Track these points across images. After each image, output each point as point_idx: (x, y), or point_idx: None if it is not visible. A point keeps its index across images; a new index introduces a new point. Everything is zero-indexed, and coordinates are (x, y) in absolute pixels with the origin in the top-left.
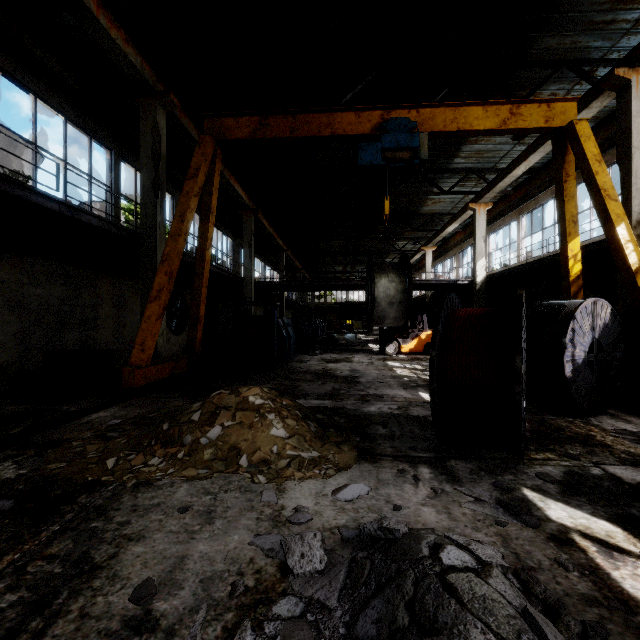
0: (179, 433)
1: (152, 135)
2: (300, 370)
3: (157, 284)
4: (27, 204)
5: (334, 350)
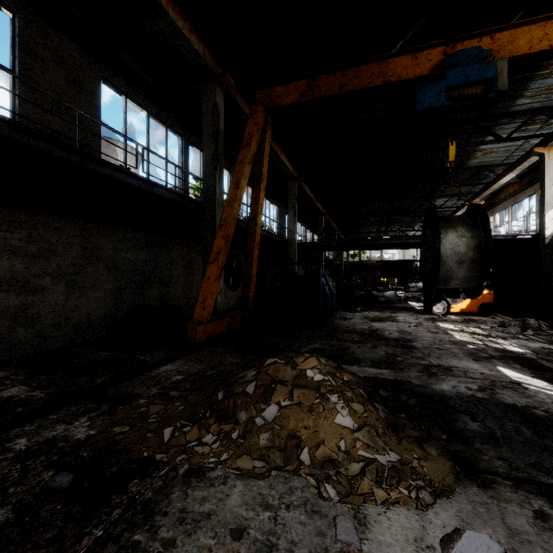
0: (233, 407)
1: (212, 114)
2: (345, 329)
3: (215, 247)
4: (114, 181)
5: (374, 307)
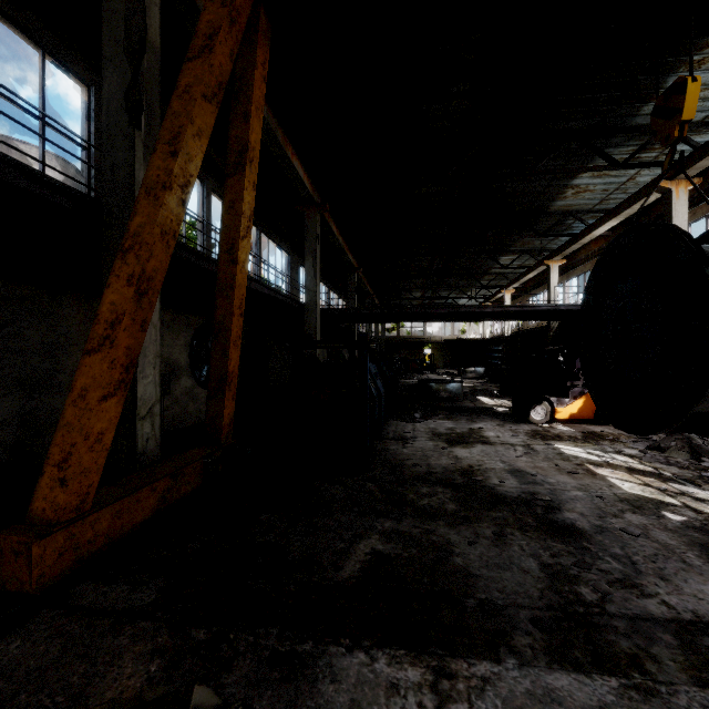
0: None
1: None
2: (415, 470)
3: (107, 307)
4: None
5: (437, 410)
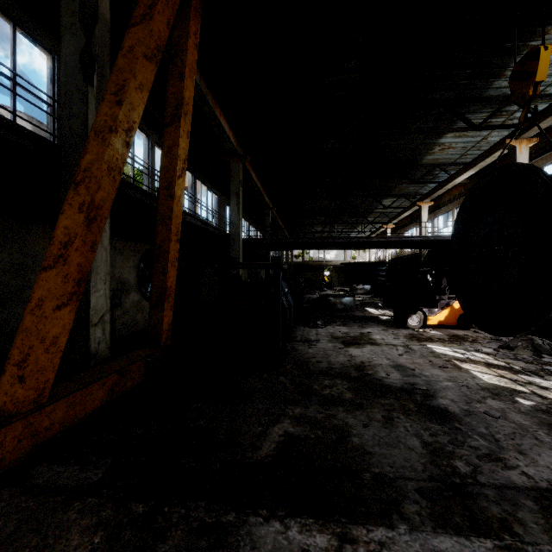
0: None
1: None
2: (318, 366)
3: (61, 230)
4: None
5: (335, 318)
